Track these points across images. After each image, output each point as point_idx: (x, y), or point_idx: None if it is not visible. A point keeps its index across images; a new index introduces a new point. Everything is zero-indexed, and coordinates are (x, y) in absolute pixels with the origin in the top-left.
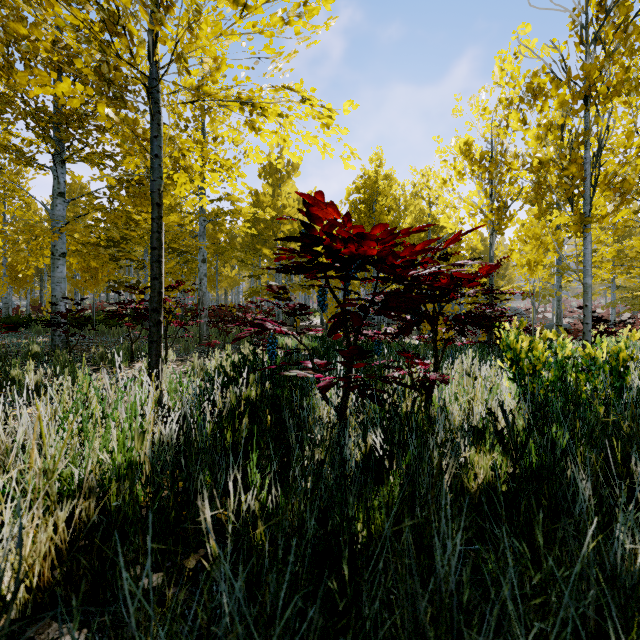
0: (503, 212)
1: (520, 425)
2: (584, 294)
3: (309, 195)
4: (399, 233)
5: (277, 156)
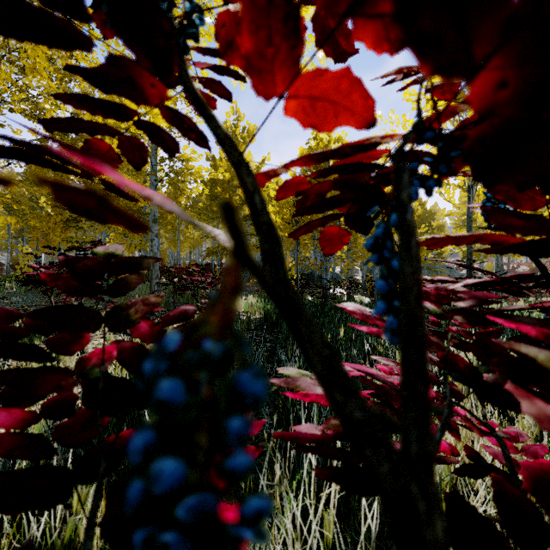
0: None
1: None
2: None
3: None
4: None
5: (233, 123)
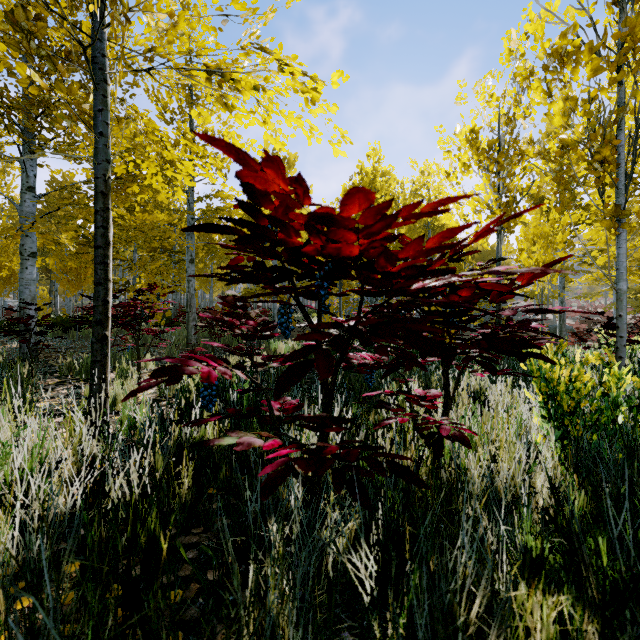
0: (512, 208)
1: (575, 505)
2: (617, 302)
3: (224, 141)
4: (397, 215)
5: (272, 153)
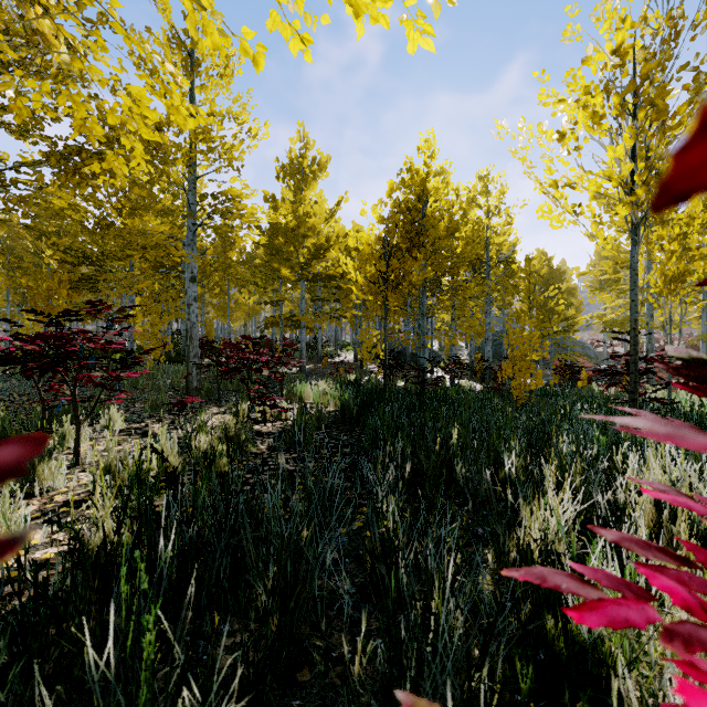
0: None
1: None
2: None
3: None
4: None
5: (299, 153)
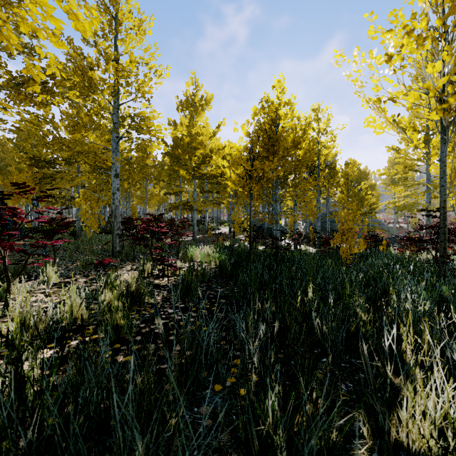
0: None
1: None
2: None
3: None
4: None
5: (192, 92)
